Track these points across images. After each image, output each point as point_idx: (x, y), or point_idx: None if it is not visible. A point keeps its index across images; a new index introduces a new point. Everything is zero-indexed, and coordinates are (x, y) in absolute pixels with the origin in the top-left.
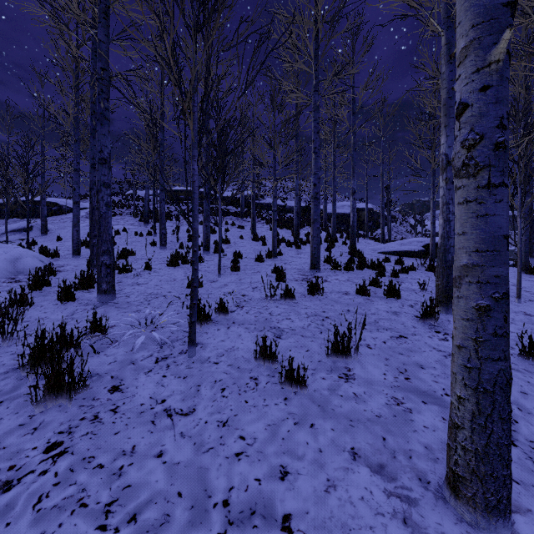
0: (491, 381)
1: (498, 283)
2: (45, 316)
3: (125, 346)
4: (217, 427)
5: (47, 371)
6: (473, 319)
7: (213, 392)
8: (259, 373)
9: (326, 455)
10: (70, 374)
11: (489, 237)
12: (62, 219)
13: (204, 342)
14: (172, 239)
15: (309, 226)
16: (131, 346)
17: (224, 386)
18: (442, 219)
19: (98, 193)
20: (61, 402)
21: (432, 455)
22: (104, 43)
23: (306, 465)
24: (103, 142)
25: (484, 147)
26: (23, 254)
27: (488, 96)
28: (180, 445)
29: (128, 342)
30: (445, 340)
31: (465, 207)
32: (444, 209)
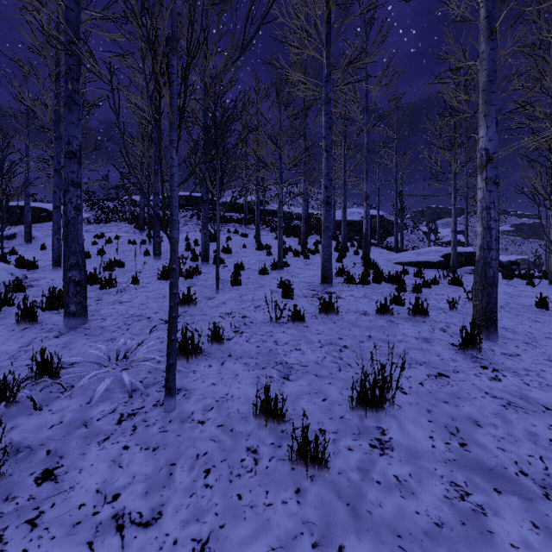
0: None
1: None
2: None
3: (81, 395)
4: None
5: None
6: None
7: (192, 477)
8: (260, 440)
9: None
10: None
11: None
12: (51, 225)
13: (189, 387)
14: (168, 248)
15: (317, 234)
16: (89, 395)
17: (208, 466)
18: (481, 227)
19: (64, 194)
20: None
21: None
22: (73, 11)
23: None
24: (71, 131)
25: None
26: None
27: None
28: None
29: (87, 388)
30: (497, 379)
31: None
32: (483, 214)
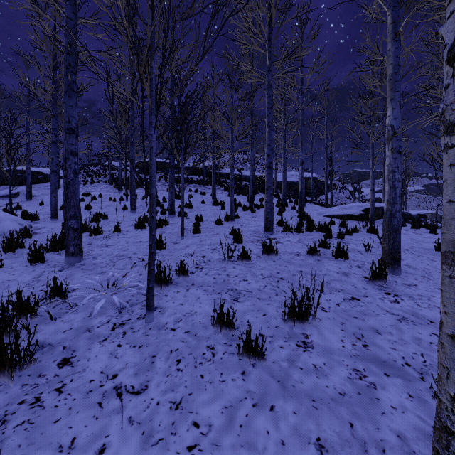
0: None
1: None
2: (12, 278)
3: (84, 311)
4: (169, 410)
5: None
6: None
7: (168, 364)
8: (216, 341)
9: (290, 449)
10: (15, 349)
11: None
12: (46, 186)
13: (163, 306)
14: (142, 204)
15: (262, 193)
16: (90, 311)
17: (179, 357)
18: (388, 186)
19: (65, 161)
20: (3, 380)
21: (407, 448)
22: (72, 20)
23: None
24: (70, 113)
25: None
26: (3, 217)
27: None
28: (127, 435)
29: (87, 306)
30: (396, 302)
31: None
32: (390, 176)
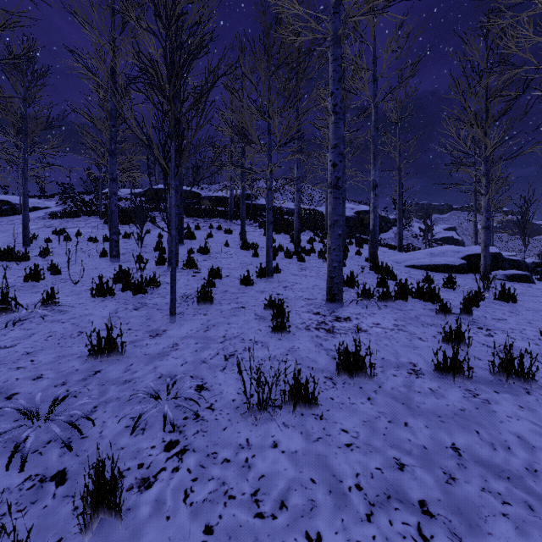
0: None
1: None
2: None
3: None
4: None
5: None
6: None
7: None
8: None
9: None
10: None
11: None
12: (12, 220)
13: None
14: (134, 247)
15: (309, 230)
16: None
17: None
18: None
19: None
20: None
21: None
22: None
23: None
24: None
25: None
26: None
27: None
28: None
29: None
30: None
31: None
32: None
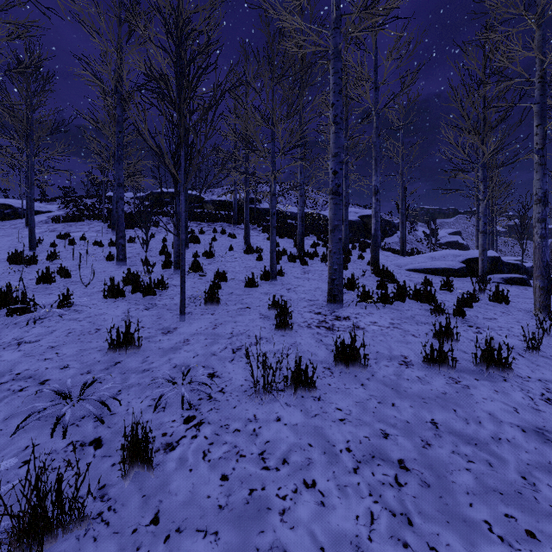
0: None
1: None
2: None
3: None
4: None
5: None
6: None
7: None
8: None
9: None
10: None
11: None
12: (14, 224)
13: None
14: (139, 251)
15: (313, 234)
16: None
17: None
18: None
19: None
20: None
21: None
22: None
23: None
24: None
25: None
26: None
27: None
28: None
29: None
30: None
31: None
32: None
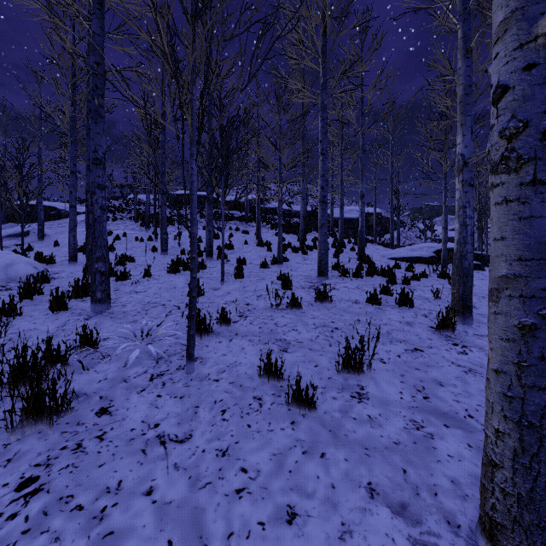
0: (537, 414)
1: (545, 297)
2: (34, 327)
3: (118, 361)
4: (216, 457)
5: (26, 393)
6: (515, 339)
7: (212, 415)
8: (264, 392)
9: (340, 491)
10: (52, 395)
11: (534, 243)
12: (60, 223)
13: (204, 356)
14: (174, 245)
15: (315, 231)
16: (124, 361)
17: (224, 408)
18: (458, 224)
19: (92, 196)
20: (41, 428)
21: (460, 492)
22: (99, 36)
23: (317, 504)
24: (97, 141)
25: (529, 136)
26: (16, 260)
27: (534, 76)
28: (173, 479)
29: (121, 357)
30: (464, 353)
31: (505, 207)
32: (460, 212)
